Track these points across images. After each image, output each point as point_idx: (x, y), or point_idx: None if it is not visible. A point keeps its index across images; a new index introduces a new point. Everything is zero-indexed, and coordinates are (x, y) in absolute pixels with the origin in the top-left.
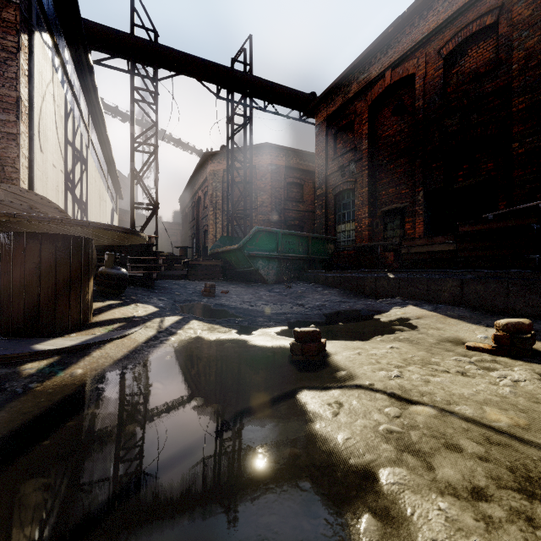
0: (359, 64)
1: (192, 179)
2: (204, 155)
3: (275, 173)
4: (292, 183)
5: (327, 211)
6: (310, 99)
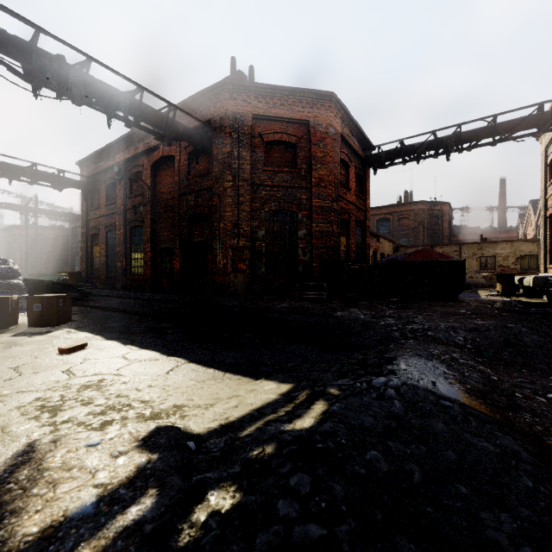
0: (78, 219)
1: (5, 229)
2: (14, 226)
3: (56, 239)
4: (67, 242)
5: (73, 261)
6: (69, 215)
